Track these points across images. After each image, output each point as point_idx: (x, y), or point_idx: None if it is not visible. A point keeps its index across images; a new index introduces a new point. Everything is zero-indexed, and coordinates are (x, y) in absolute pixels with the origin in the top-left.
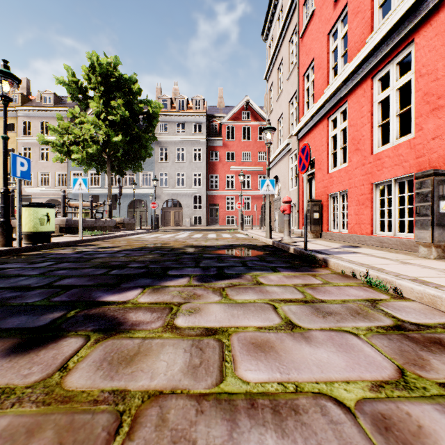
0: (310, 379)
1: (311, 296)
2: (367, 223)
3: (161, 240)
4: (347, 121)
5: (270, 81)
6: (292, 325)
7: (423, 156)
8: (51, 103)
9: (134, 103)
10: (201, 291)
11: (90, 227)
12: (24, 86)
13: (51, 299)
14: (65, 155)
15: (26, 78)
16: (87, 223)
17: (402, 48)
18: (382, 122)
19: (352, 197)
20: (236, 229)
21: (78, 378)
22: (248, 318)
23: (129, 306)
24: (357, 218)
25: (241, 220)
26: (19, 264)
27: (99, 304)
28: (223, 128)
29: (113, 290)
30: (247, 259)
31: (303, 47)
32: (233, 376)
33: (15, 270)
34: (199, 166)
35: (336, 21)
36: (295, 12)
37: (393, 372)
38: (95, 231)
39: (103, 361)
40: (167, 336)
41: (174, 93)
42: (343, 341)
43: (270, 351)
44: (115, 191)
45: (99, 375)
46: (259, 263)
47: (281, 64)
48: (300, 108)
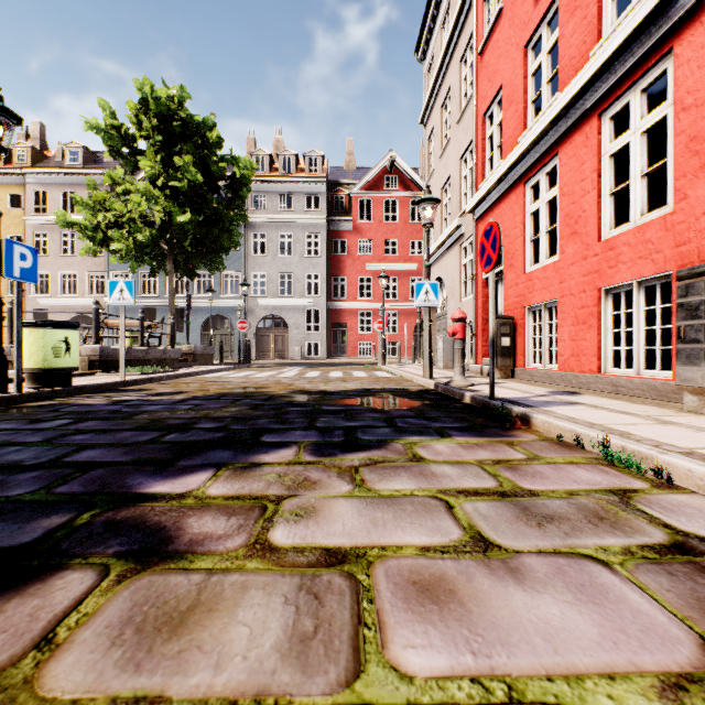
0: (534, 669)
1: (512, 483)
2: (591, 354)
3: (254, 382)
4: (557, 187)
5: (430, 126)
6: (484, 542)
7: (689, 242)
8: (79, 162)
9: (211, 162)
10: (317, 474)
11: (139, 359)
12: (37, 135)
13: (52, 489)
14: (99, 244)
15: (40, 123)
16: (135, 354)
17: (651, 64)
18: (615, 187)
19: (565, 311)
20: (374, 364)
21: (70, 667)
22: (403, 529)
23: (189, 504)
24: (575, 346)
25: (383, 348)
26: (13, 423)
27: (137, 499)
28: (354, 203)
29: (165, 473)
30: (396, 415)
31: (484, 69)
32: (381, 662)
33: (4, 433)
34: (316, 263)
35: (539, 24)
36: (471, 14)
37: (697, 651)
38: (147, 366)
39: (125, 626)
40: (253, 566)
41: (276, 146)
42: (585, 577)
43: (449, 601)
44: (181, 303)
45: (114, 660)
46: (416, 421)
47: (447, 98)
48: (479, 167)
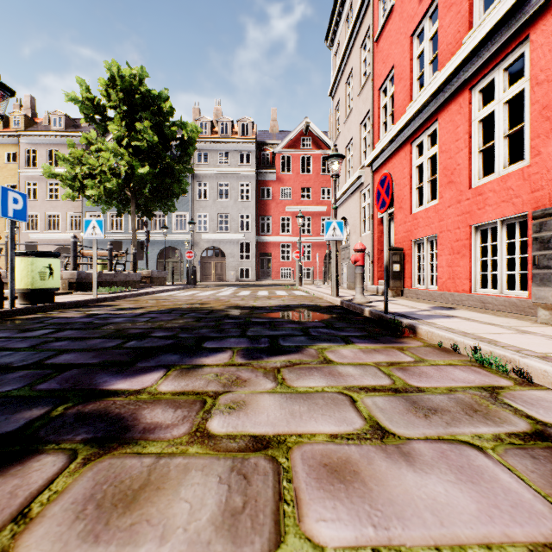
0: (425, 540)
1: (403, 381)
2: (464, 277)
3: (198, 299)
4: (437, 146)
5: (337, 98)
6: (381, 430)
7: (542, 189)
8: (61, 126)
9: (165, 126)
10: (247, 374)
11: (108, 282)
12: (28, 106)
13: (34, 386)
14: (77, 191)
15: (31, 96)
16: (105, 277)
17: (512, 48)
18: (483, 146)
19: (443, 243)
20: (293, 285)
21: (40, 538)
22: (316, 419)
23: (144, 399)
24: (451, 271)
25: (300, 273)
26: (7, 332)
27: (102, 394)
28: (277, 159)
29: (125, 373)
30: (310, 325)
31: (379, 53)
32: (298, 533)
33: None
34: (247, 206)
35: (423, 17)
36: (369, 10)
37: None
38: (115, 287)
39: (88, 502)
40: (194, 451)
41: (216, 114)
42: (464, 460)
43: (354, 481)
44: (141, 237)
45: (77, 532)
46: (326, 330)
47: (350, 76)
48: (375, 130)
